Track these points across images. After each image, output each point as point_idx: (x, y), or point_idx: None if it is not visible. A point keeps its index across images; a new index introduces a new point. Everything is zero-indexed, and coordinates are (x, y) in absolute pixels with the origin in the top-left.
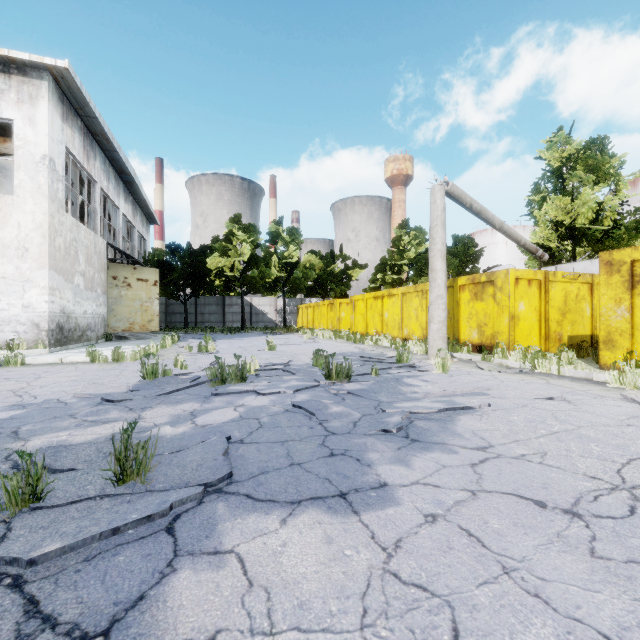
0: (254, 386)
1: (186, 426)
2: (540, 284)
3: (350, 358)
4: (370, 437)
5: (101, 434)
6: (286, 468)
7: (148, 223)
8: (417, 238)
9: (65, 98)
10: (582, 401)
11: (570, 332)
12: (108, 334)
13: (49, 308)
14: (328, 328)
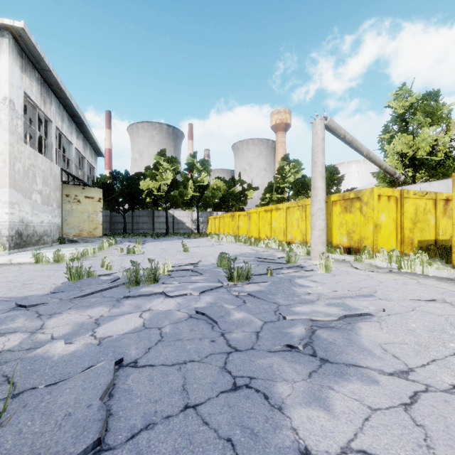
0: (164, 287)
1: (83, 339)
2: (397, 200)
3: (248, 259)
4: (275, 355)
5: None
6: (178, 416)
7: (96, 155)
8: (295, 168)
9: (24, 54)
10: None
11: (419, 237)
12: (61, 238)
13: (9, 218)
14: (230, 234)
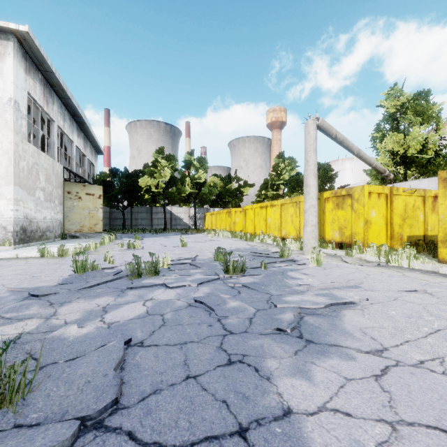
0: (164, 279)
1: (93, 324)
2: (387, 197)
3: (243, 253)
4: (266, 337)
5: (8, 335)
6: (181, 384)
7: (96, 153)
8: (290, 165)
9: (28, 56)
10: (442, 294)
11: (408, 233)
12: (63, 234)
13: (14, 215)
14: (226, 229)
